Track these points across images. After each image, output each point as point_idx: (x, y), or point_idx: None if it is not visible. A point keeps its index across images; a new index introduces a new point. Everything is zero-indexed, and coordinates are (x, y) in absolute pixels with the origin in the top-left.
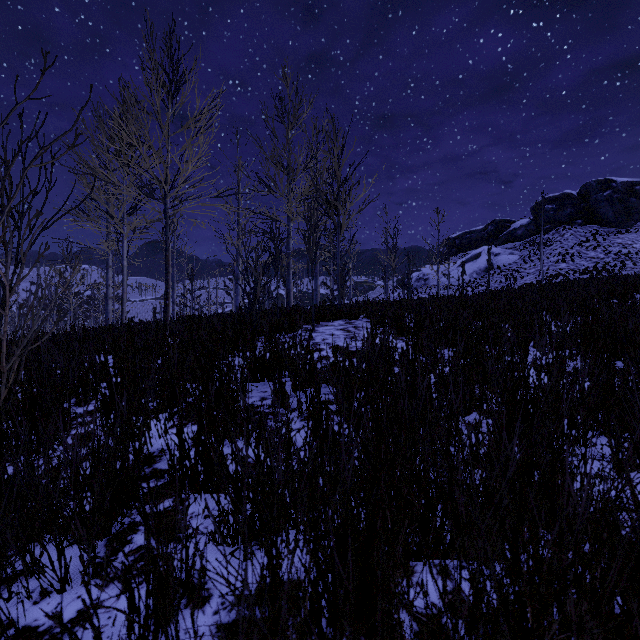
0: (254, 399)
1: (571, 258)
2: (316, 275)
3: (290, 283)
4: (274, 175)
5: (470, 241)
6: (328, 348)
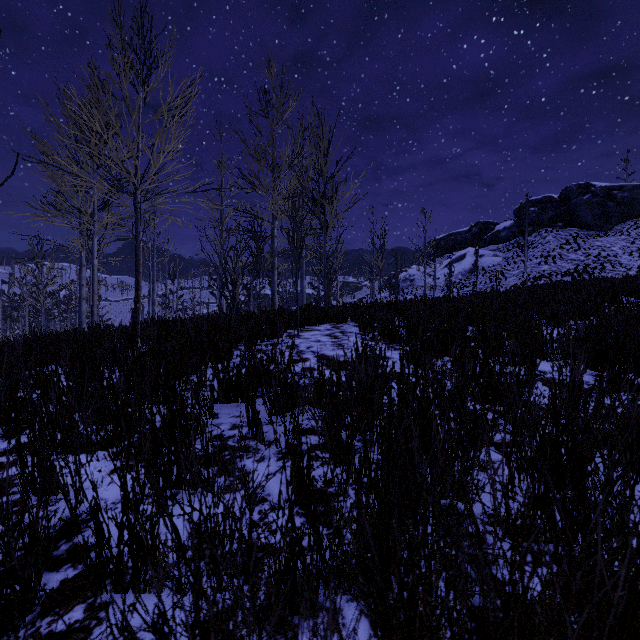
0: (223, 427)
1: (553, 260)
2: (302, 275)
3: (275, 284)
4: (258, 171)
5: (455, 242)
6: (313, 358)
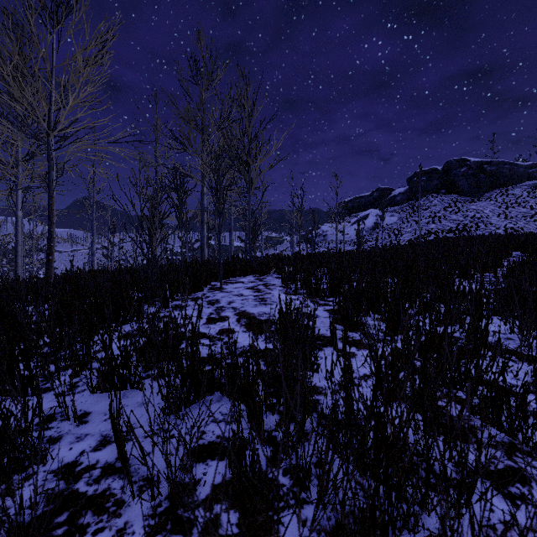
0: (86, 444)
1: (439, 220)
2: (230, 230)
3: (204, 237)
4: (188, 133)
5: (360, 204)
6: (233, 316)
